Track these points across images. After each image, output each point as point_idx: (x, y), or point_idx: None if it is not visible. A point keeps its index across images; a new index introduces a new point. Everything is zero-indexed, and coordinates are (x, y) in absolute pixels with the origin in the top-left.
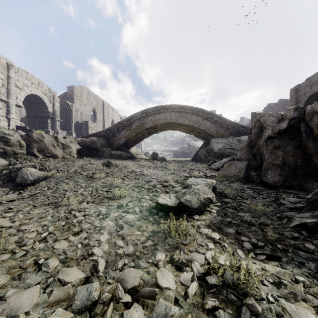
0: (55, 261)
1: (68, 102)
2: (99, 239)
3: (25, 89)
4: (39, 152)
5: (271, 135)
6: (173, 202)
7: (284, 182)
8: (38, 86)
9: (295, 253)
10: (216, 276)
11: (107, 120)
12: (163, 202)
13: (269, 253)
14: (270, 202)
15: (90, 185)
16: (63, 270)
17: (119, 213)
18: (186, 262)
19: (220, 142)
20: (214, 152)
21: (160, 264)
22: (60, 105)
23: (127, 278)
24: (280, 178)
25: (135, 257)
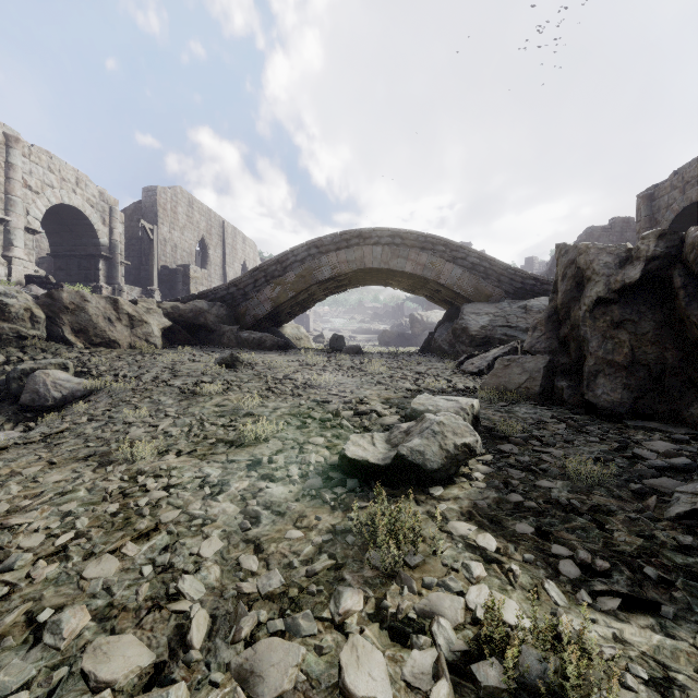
0: (80, 615)
1: (144, 223)
2: (199, 552)
3: (46, 193)
4: (77, 334)
5: (603, 295)
6: (381, 456)
7: (636, 403)
8: (75, 187)
9: (693, 590)
10: (497, 660)
11: (231, 263)
12: (358, 456)
13: (625, 591)
14: (608, 452)
15: (187, 411)
16: (97, 642)
17: (253, 481)
18: (416, 617)
19: (484, 312)
20: (471, 335)
21: (350, 624)
22: (126, 230)
23: (265, 668)
24: (627, 394)
25: (288, 602)
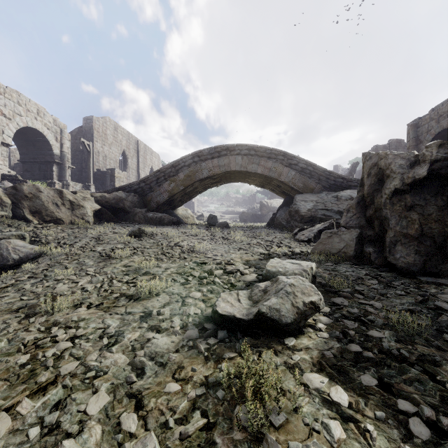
0: None
1: (83, 140)
2: (85, 410)
3: (16, 119)
4: (34, 214)
5: (399, 187)
6: (245, 311)
7: (425, 264)
8: (36, 116)
9: None
10: None
11: (143, 168)
12: (227, 312)
13: None
14: (415, 304)
15: (102, 271)
16: None
17: (143, 332)
18: None
19: (310, 200)
20: (301, 215)
21: None
22: (73, 145)
23: None
24: (418, 257)
25: None
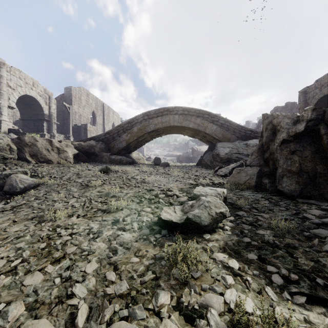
0: (19, 307)
1: (65, 104)
2: (85, 270)
3: (18, 89)
4: (32, 157)
5: (285, 138)
6: (179, 218)
7: (302, 190)
8: (32, 87)
9: None
10: None
11: (107, 123)
12: (167, 218)
13: (308, 292)
14: (290, 215)
15: (83, 195)
16: (26, 324)
17: (114, 231)
18: (198, 307)
19: (227, 146)
20: (221, 157)
21: (163, 312)
22: (57, 107)
23: None
24: (298, 186)
25: (130, 299)
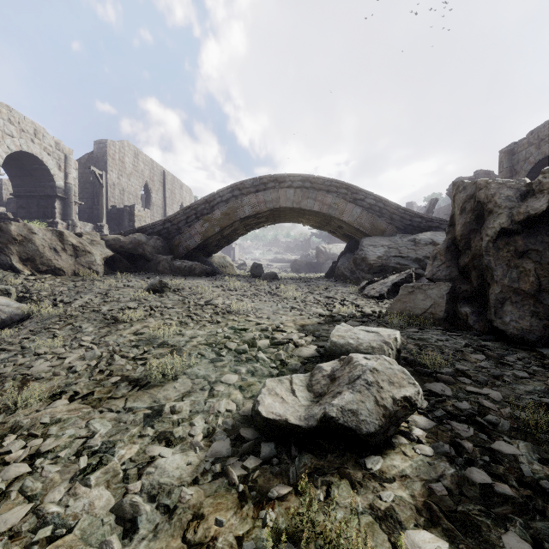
0: None
1: (94, 169)
2: None
3: (6, 142)
4: (25, 262)
5: (506, 227)
6: (303, 411)
7: (546, 330)
8: (33, 137)
9: None
10: None
11: (170, 205)
12: (275, 414)
13: None
14: (547, 393)
15: (102, 340)
16: None
17: (145, 444)
18: None
19: (380, 244)
20: (369, 264)
21: None
22: (81, 176)
23: None
24: (536, 321)
25: None
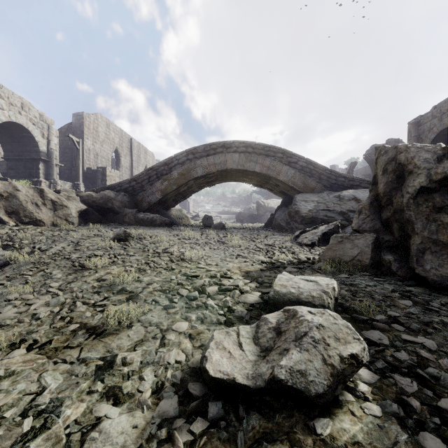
0: None
1: (72, 137)
2: None
3: None
4: (10, 215)
5: (425, 185)
6: (251, 367)
7: None
8: (21, 110)
9: None
10: None
11: (136, 167)
12: (222, 373)
13: None
14: None
15: (68, 287)
16: None
17: (93, 401)
18: None
19: (310, 200)
20: (302, 216)
21: None
22: (62, 142)
23: None
24: None
25: None
